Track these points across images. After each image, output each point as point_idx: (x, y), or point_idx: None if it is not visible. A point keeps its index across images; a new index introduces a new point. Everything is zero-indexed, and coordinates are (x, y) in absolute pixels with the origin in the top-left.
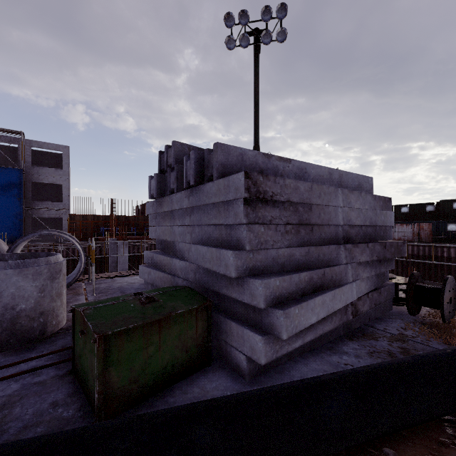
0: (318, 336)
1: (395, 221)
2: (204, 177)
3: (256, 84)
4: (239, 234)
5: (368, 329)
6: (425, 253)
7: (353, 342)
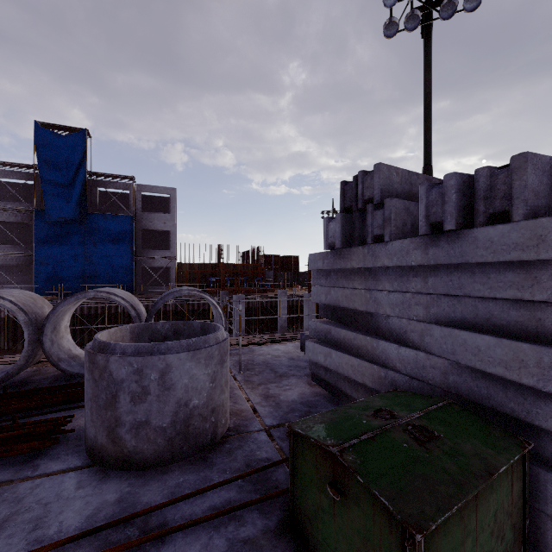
0: None
1: None
2: (477, 215)
3: (427, 79)
4: None
5: None
6: None
7: None
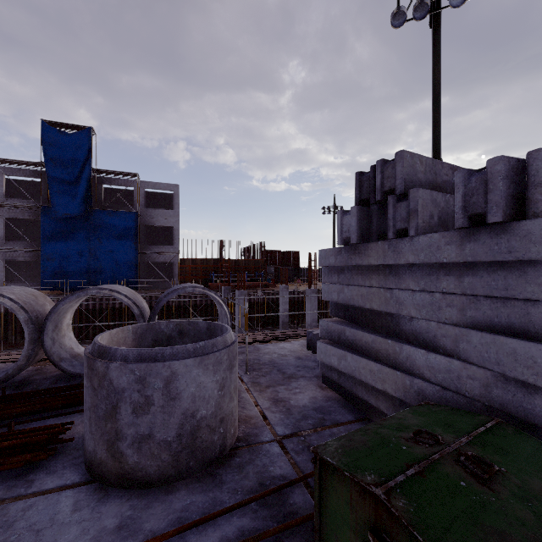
0: None
1: None
2: (530, 205)
3: (436, 70)
4: None
5: None
6: None
7: None
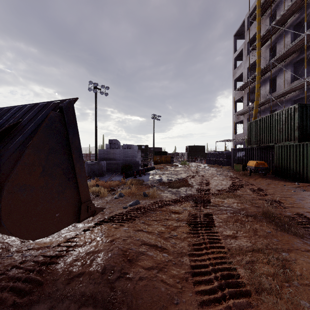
0: None
1: None
2: (128, 148)
3: (96, 105)
4: (136, 156)
5: None
6: None
7: None
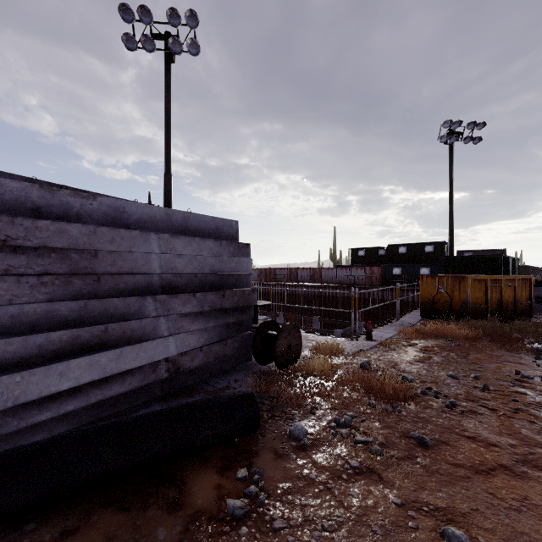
0: (112, 402)
1: (354, 264)
2: None
3: (166, 99)
4: None
5: (197, 385)
6: (374, 296)
7: (161, 403)
